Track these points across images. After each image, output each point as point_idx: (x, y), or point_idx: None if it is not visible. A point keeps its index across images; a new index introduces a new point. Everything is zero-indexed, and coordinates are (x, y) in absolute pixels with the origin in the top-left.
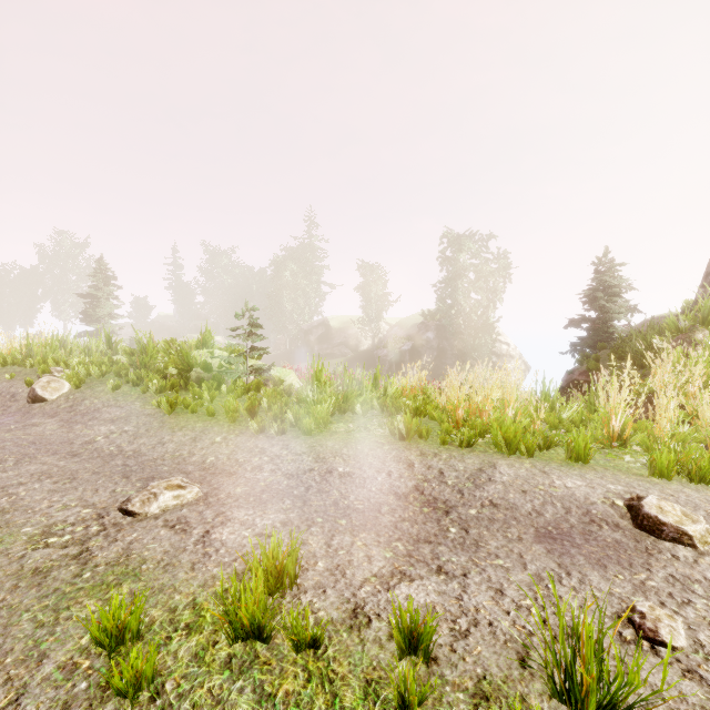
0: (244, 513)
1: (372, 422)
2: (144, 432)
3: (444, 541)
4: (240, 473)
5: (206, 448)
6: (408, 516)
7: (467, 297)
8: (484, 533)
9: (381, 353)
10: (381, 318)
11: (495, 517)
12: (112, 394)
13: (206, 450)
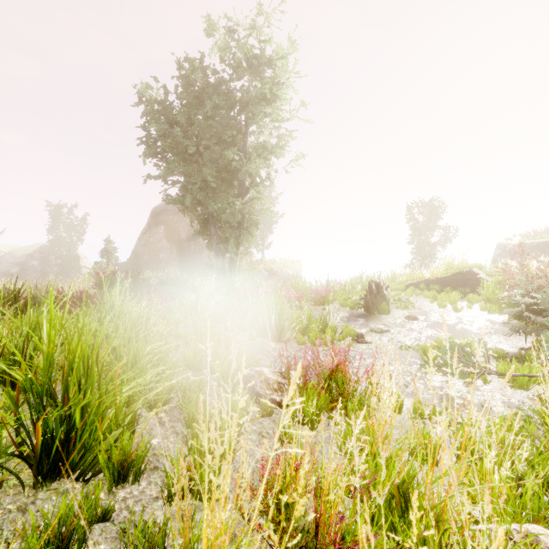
0: None
1: None
2: None
3: None
4: None
5: None
6: None
7: (64, 241)
8: None
9: None
10: None
11: None
12: None
13: None
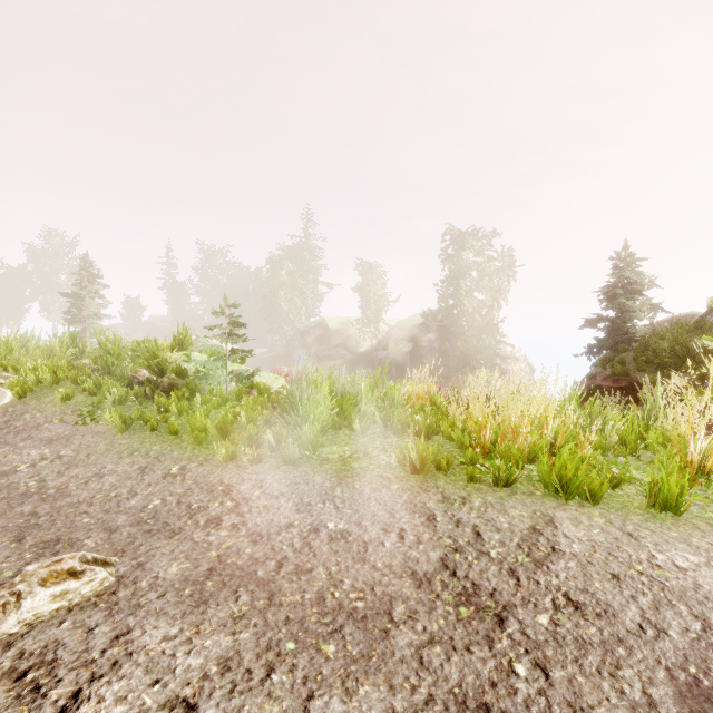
0: (163, 631)
1: (373, 442)
2: (83, 458)
3: (512, 706)
4: (186, 530)
5: (154, 484)
6: (438, 628)
7: (470, 297)
8: (577, 679)
9: (380, 355)
10: (380, 319)
11: (584, 635)
12: (61, 406)
13: (153, 488)
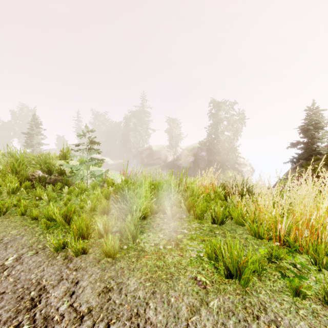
0: None
1: (181, 227)
2: None
3: None
4: None
5: None
6: None
7: (223, 134)
8: None
9: (178, 163)
10: (177, 146)
11: None
12: None
13: None
